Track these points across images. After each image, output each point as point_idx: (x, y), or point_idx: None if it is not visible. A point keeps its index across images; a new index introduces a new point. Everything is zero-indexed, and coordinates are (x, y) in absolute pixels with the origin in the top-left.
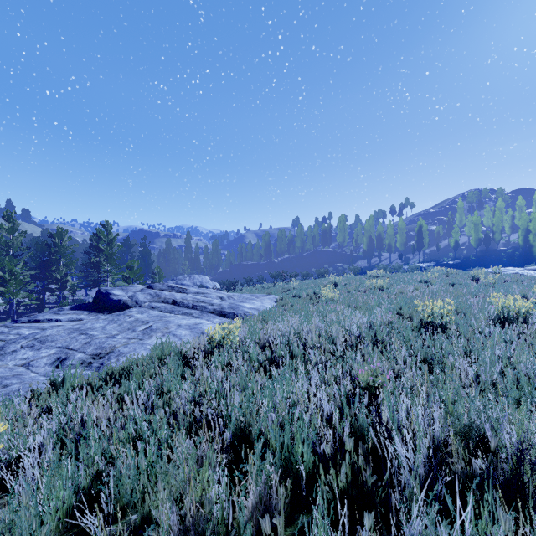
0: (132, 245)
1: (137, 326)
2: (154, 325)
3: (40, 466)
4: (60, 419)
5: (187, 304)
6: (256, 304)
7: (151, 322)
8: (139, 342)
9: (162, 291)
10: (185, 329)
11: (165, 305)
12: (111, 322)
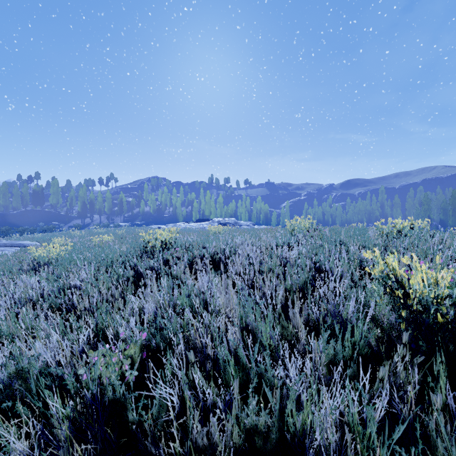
0: None
1: None
2: None
3: None
4: None
5: None
6: (28, 242)
7: None
8: None
9: None
10: (11, 249)
11: None
12: None
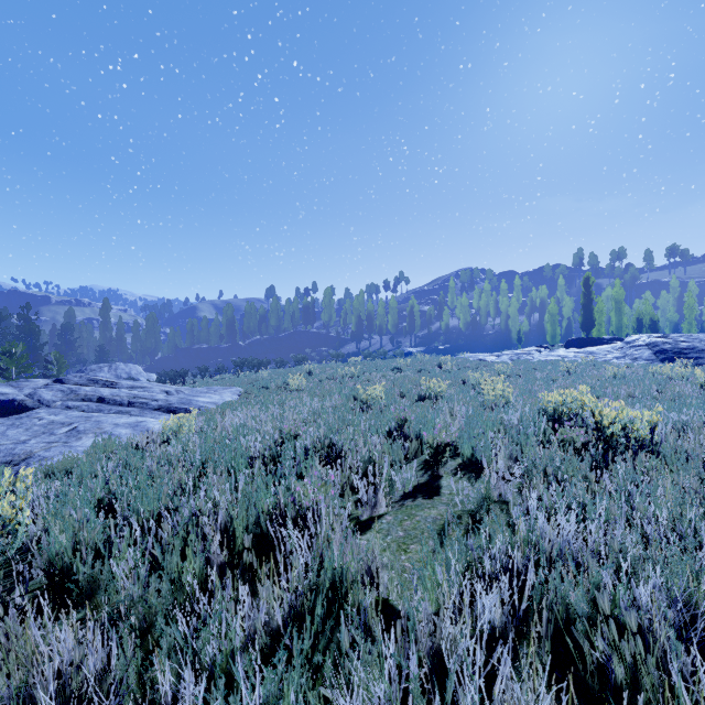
0: (4, 318)
1: (56, 428)
2: (81, 426)
3: (34, 515)
4: (26, 495)
5: (120, 401)
6: (214, 398)
7: (75, 423)
8: (65, 445)
9: (79, 386)
10: (125, 428)
11: (88, 403)
12: (13, 427)
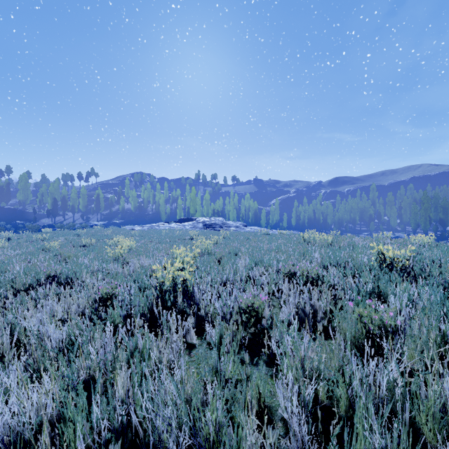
0: None
1: None
2: None
3: None
4: None
5: None
6: None
7: None
8: None
9: None
10: None
11: None
12: None
